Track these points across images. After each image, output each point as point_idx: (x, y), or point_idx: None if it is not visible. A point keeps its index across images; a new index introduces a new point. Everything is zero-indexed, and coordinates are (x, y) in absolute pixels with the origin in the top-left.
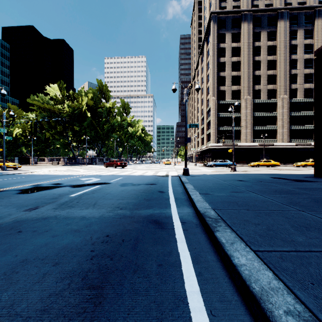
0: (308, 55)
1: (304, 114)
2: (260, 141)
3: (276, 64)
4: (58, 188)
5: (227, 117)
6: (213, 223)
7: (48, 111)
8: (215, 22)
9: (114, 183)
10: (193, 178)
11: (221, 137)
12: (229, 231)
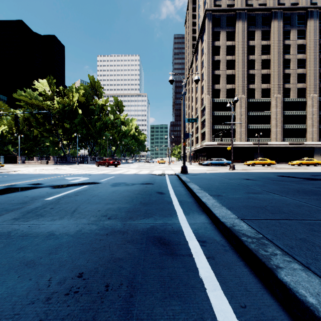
0: (300, 55)
1: (297, 113)
2: (254, 140)
3: (270, 64)
4: (34, 190)
5: (221, 116)
6: (259, 247)
7: (36, 107)
8: (209, 20)
9: (105, 183)
10: (194, 177)
11: (216, 136)
12: (300, 269)
